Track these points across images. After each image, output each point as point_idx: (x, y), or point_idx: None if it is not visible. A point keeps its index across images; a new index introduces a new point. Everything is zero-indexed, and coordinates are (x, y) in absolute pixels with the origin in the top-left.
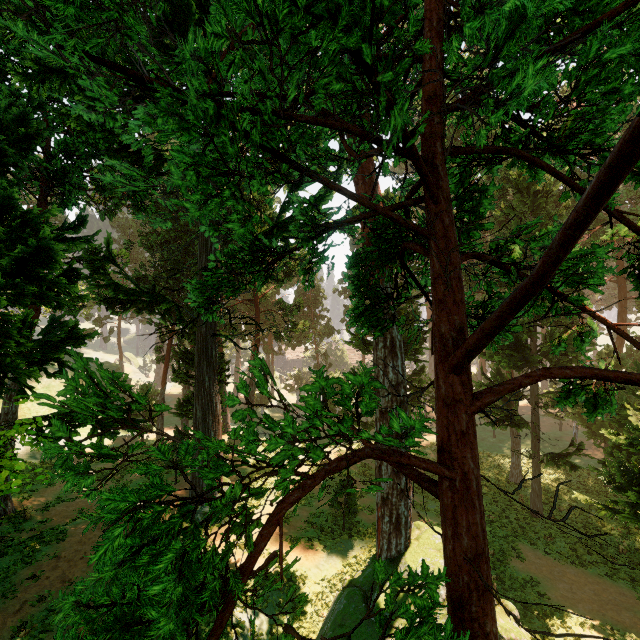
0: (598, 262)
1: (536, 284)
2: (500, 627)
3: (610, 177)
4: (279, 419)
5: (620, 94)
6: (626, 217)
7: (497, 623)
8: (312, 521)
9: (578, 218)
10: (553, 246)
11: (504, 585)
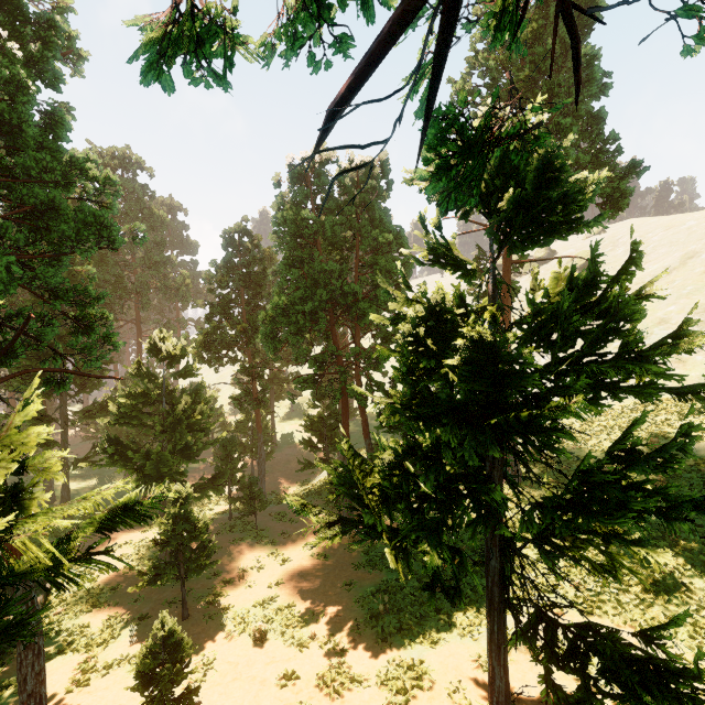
0: (50, 332)
1: (13, 343)
2: None
3: (23, 327)
4: None
5: (53, 282)
6: (67, 314)
7: None
8: None
9: (20, 332)
10: (16, 336)
11: None
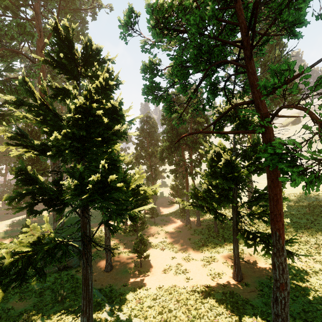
0: None
1: None
2: None
3: None
4: None
5: None
6: None
7: None
8: None
9: None
10: None
11: None
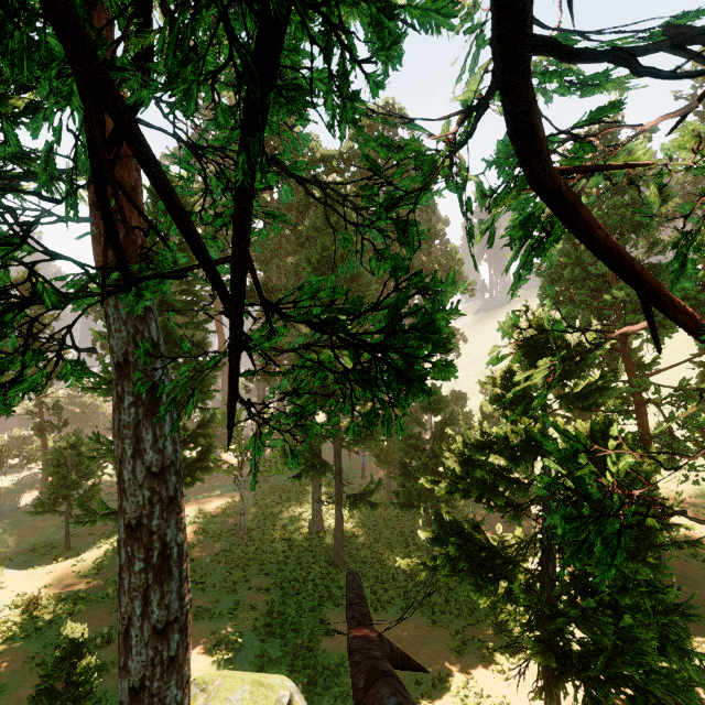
0: None
1: None
2: None
3: None
4: None
5: None
6: None
7: None
8: None
9: None
10: None
11: (317, 688)
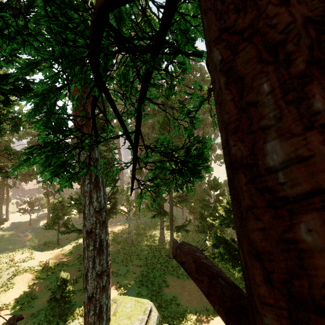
0: None
1: None
2: None
3: None
4: (12, 235)
5: None
6: None
7: None
8: (31, 322)
9: None
10: None
11: (162, 308)
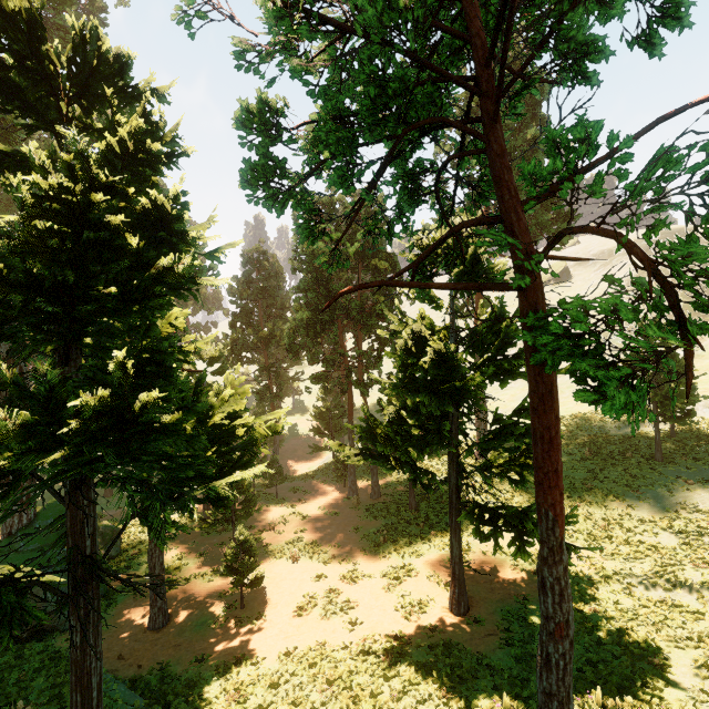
0: None
1: None
2: (106, 525)
3: None
4: None
5: None
6: None
7: (104, 524)
8: None
9: None
10: None
11: None
